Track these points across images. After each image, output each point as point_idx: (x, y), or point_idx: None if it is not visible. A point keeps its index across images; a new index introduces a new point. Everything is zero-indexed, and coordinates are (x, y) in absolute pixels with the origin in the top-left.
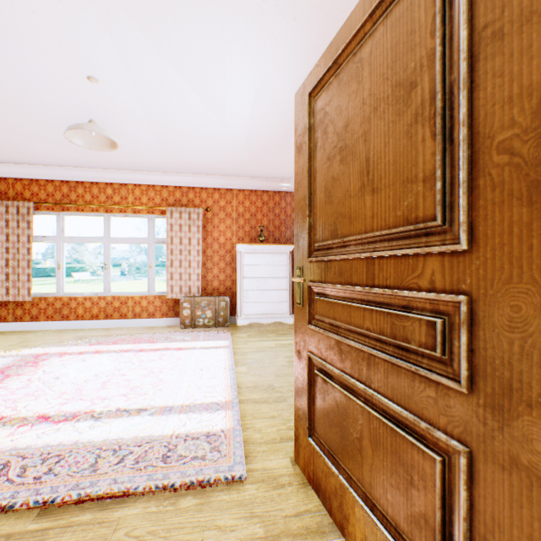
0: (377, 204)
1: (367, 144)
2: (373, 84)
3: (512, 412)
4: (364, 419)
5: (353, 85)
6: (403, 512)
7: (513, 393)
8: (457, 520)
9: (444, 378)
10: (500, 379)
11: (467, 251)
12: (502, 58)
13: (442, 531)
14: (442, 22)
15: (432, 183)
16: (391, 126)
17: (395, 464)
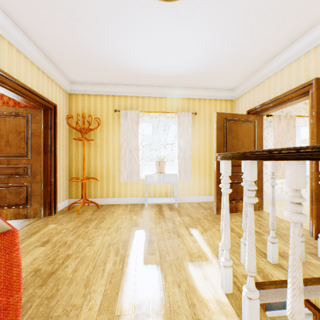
0: (12, 149)
1: (9, 137)
2: (11, 127)
3: (36, 176)
4: (8, 190)
5: (3, 123)
6: (19, 200)
7: (36, 174)
8: (29, 193)
9: (27, 176)
10: (35, 173)
11: (31, 159)
12: (35, 138)
13: (27, 197)
14: (27, 127)
15: (25, 149)
16: (16, 137)
17: (17, 193)
